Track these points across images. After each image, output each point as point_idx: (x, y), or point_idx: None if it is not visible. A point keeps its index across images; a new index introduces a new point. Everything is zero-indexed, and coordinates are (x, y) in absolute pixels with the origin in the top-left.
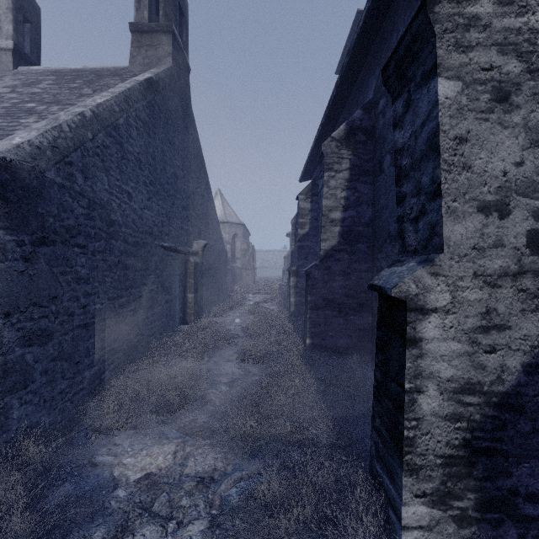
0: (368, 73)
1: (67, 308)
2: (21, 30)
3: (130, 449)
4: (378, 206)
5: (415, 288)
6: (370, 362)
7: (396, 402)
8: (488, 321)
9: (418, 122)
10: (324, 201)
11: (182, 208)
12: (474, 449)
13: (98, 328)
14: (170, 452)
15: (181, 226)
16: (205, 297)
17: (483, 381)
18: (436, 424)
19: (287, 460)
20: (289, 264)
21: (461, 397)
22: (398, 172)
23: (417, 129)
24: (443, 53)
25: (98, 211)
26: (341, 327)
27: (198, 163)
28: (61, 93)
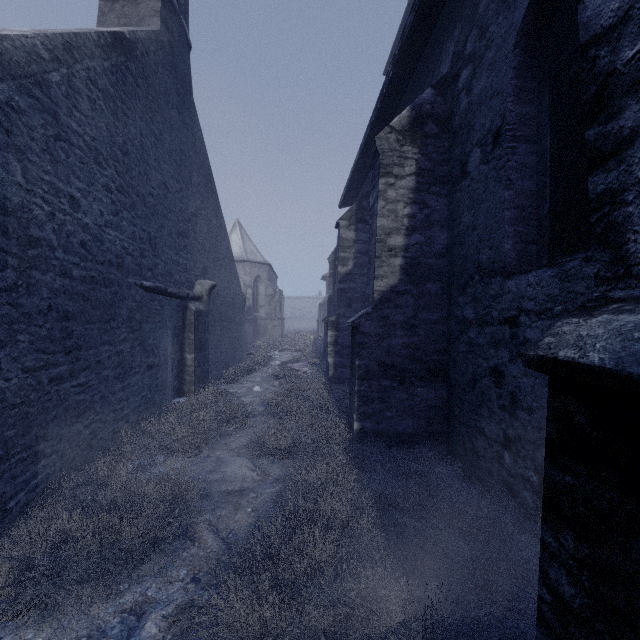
0: (441, 39)
1: None
2: None
3: None
4: (459, 227)
5: None
6: (446, 454)
7: None
8: None
9: None
10: (379, 220)
11: (177, 234)
12: None
13: None
14: None
15: (176, 259)
16: (214, 357)
17: None
18: None
19: None
20: (325, 314)
21: None
22: (600, 87)
23: None
24: None
25: None
26: (404, 404)
27: (203, 176)
28: None
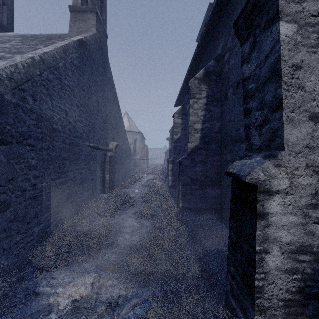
0: (218, 38)
1: (21, 186)
2: (1, 10)
3: (63, 281)
4: (224, 120)
5: (263, 176)
6: (219, 218)
7: (248, 259)
8: (316, 200)
9: (262, 56)
10: (190, 117)
11: (102, 122)
12: (306, 294)
13: (44, 199)
14: (89, 284)
15: (101, 133)
16: (117, 177)
17: (313, 244)
18: (279, 276)
19: (168, 288)
20: (168, 156)
21: (297, 256)
22: (245, 93)
23: (261, 61)
24: (283, 3)
25: (44, 122)
26: (201, 196)
27: (112, 94)
28: (23, 48)
